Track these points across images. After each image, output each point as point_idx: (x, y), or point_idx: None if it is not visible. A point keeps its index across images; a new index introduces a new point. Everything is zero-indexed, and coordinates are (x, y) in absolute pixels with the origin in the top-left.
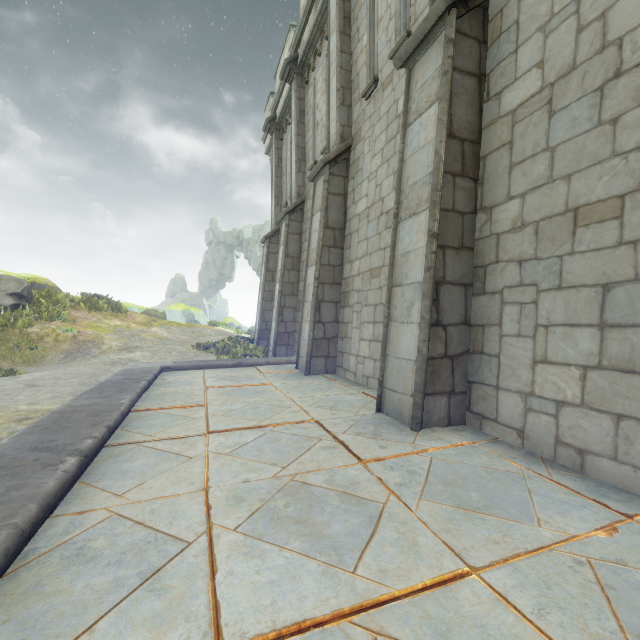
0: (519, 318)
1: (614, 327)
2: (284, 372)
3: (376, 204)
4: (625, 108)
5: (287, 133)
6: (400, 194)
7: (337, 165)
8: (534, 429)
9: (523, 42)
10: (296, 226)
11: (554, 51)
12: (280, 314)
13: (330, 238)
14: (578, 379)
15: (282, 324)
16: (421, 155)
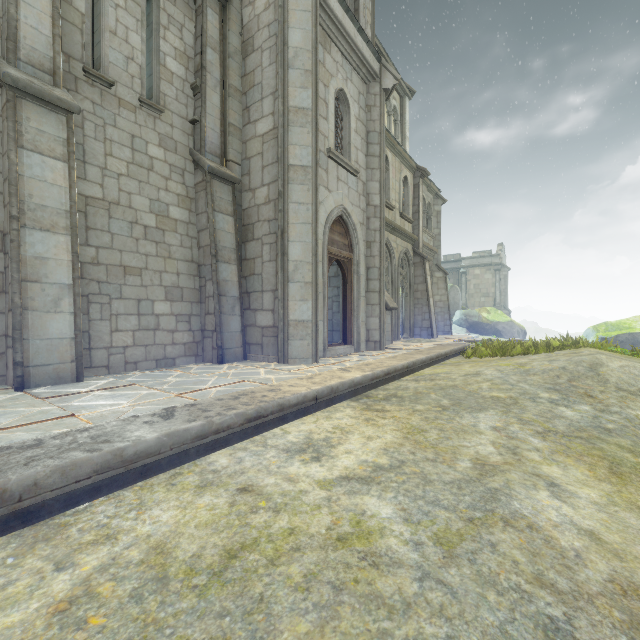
0: (101, 311)
1: (143, 315)
2: None
3: None
4: (140, 237)
5: None
6: (20, 202)
7: None
8: (115, 362)
9: (90, 163)
10: None
11: (109, 187)
12: None
13: None
14: (132, 336)
15: None
16: (51, 189)
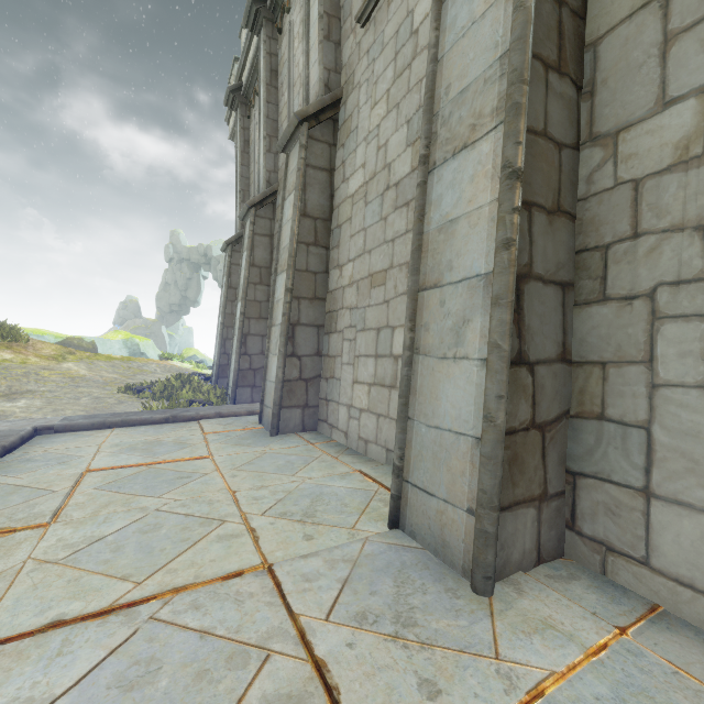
0: None
1: None
2: (240, 430)
3: (379, 175)
4: None
5: (256, 107)
6: (432, 120)
7: (320, 126)
8: None
9: None
10: (265, 225)
11: None
12: (242, 344)
13: (309, 231)
14: None
15: (245, 358)
16: (478, 32)
